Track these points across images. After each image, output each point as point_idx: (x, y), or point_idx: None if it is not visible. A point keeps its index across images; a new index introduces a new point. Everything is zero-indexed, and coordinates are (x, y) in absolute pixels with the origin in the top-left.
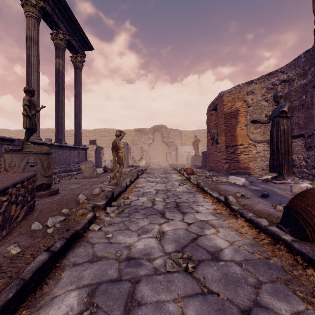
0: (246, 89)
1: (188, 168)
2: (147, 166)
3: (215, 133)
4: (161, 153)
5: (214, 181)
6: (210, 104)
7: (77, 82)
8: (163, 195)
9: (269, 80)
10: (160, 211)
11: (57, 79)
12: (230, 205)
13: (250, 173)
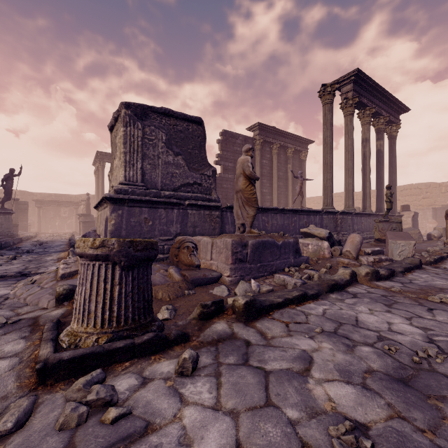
0: None
1: None
2: None
3: None
4: None
5: None
6: None
7: (392, 152)
8: None
9: None
10: None
11: (378, 159)
12: None
13: None
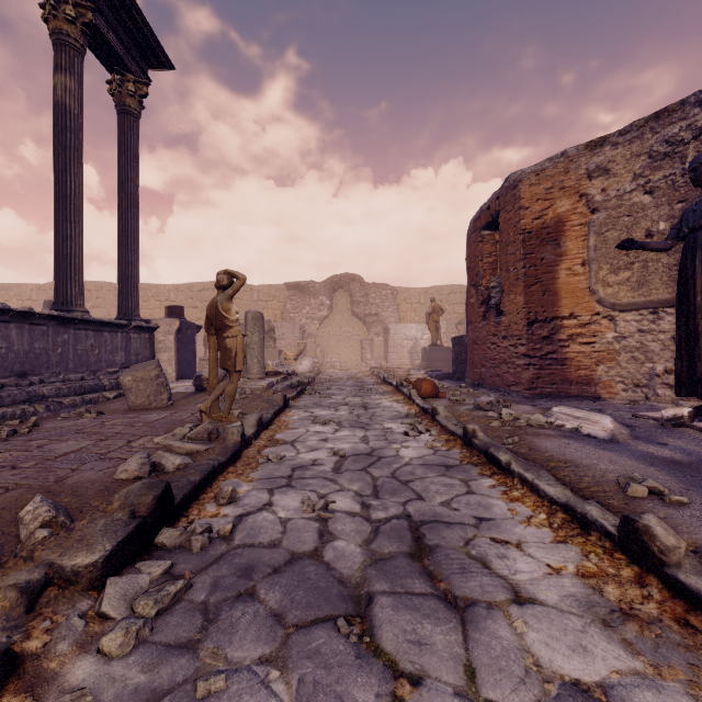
0: (587, 162)
1: (424, 381)
2: (315, 372)
3: (494, 288)
4: (350, 342)
5: (507, 422)
6: (479, 211)
7: (126, 151)
8: (358, 482)
9: (659, 133)
10: (350, 585)
11: (60, 133)
12: (660, 564)
13: (597, 396)
